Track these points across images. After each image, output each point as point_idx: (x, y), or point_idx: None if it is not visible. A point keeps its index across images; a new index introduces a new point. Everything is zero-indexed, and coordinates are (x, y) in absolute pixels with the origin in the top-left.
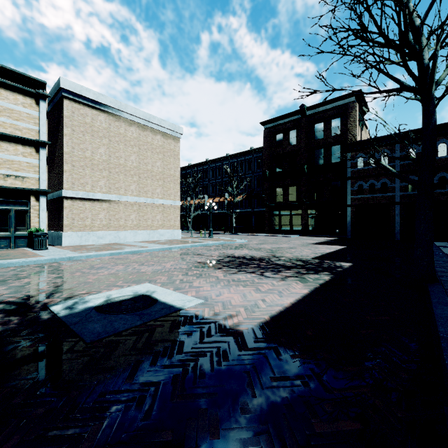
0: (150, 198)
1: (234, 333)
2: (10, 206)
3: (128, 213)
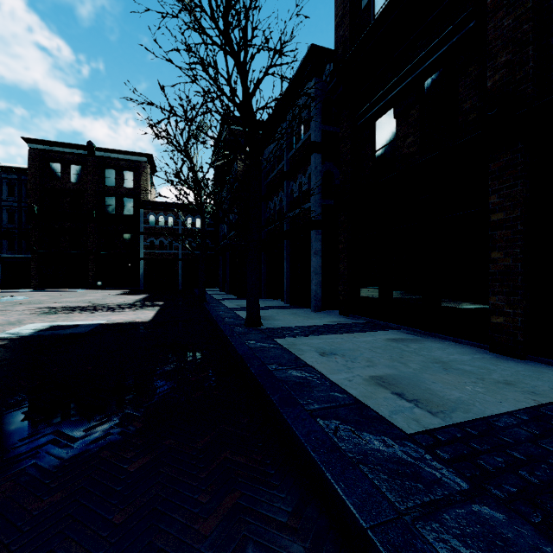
0: None
1: (145, 322)
2: None
3: None
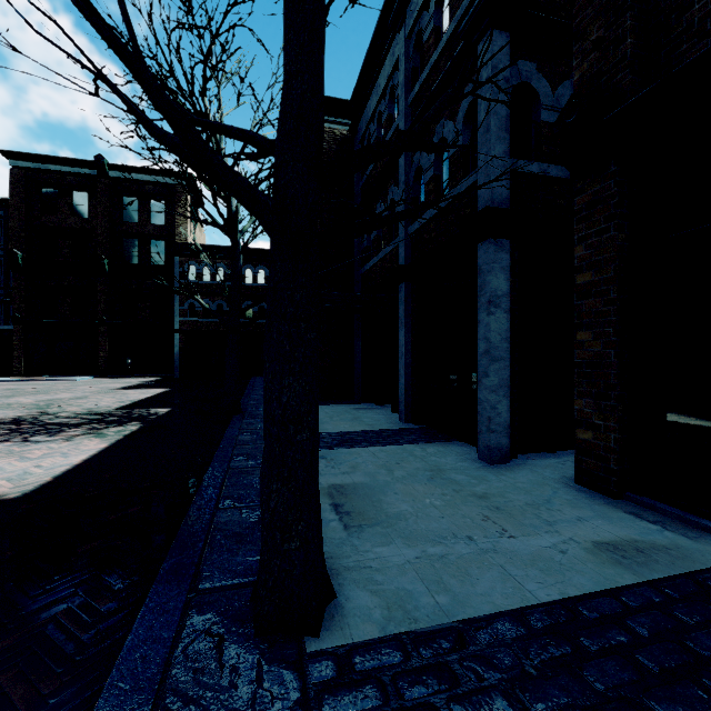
0: None
1: None
2: None
3: None
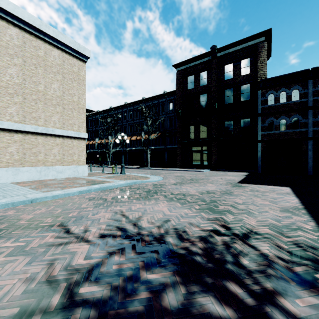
0: (41, 126)
1: None
2: None
3: (3, 144)
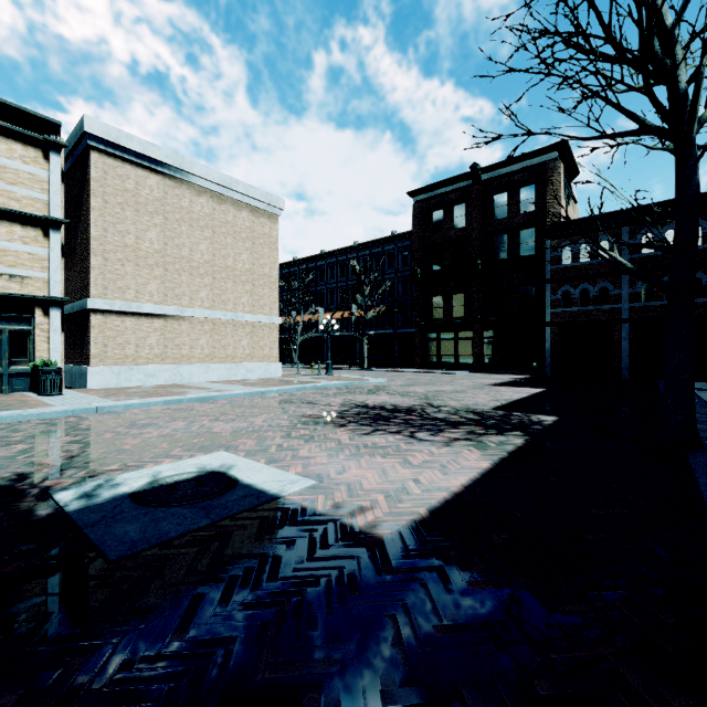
0: (231, 312)
1: (367, 541)
2: (2, 324)
3: (195, 335)
